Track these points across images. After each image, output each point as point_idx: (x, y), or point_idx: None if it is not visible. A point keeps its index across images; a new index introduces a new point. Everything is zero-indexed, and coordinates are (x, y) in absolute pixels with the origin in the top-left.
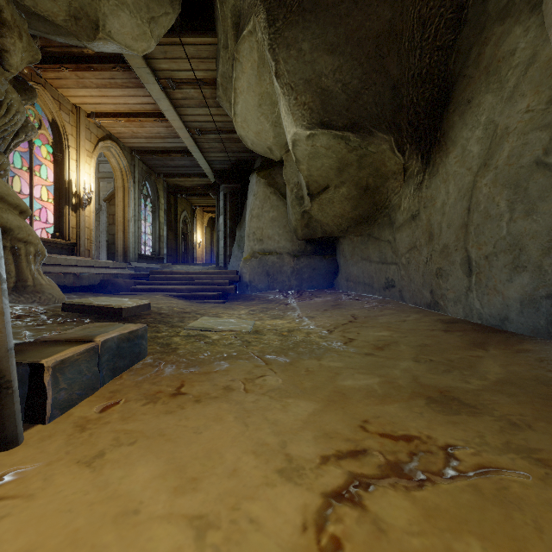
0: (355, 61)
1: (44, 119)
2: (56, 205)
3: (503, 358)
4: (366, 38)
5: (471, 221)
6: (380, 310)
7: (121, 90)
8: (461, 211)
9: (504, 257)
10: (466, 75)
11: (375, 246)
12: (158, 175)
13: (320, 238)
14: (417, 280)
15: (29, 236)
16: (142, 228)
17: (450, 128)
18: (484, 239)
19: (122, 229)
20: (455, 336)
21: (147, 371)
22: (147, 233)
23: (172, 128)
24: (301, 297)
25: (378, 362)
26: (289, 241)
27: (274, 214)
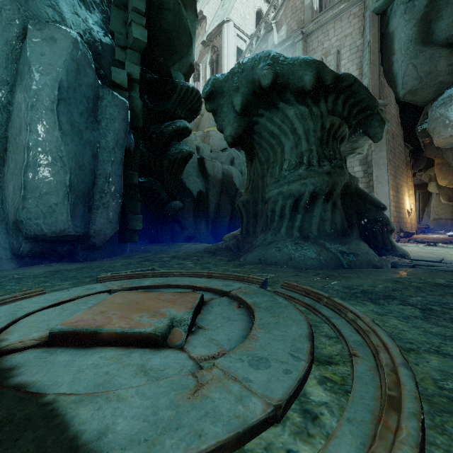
0: None
1: None
2: None
3: None
4: None
5: None
6: None
7: None
8: None
9: None
10: None
11: None
12: None
13: None
14: None
15: None
16: None
17: None
18: None
19: None
20: None
21: (421, 234)
22: None
23: None
24: (452, 232)
25: None
26: (449, 215)
27: (443, 206)
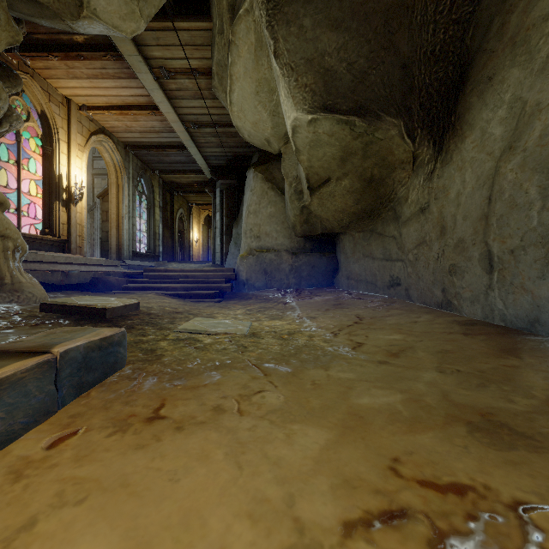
0: (362, 38)
1: (33, 111)
2: (45, 200)
3: (545, 369)
4: (373, 12)
5: (492, 211)
6: (386, 309)
7: (113, 81)
8: (479, 201)
9: (534, 251)
10: (486, 50)
11: (378, 242)
12: (153, 171)
13: (319, 234)
14: (427, 278)
15: (7, 230)
16: (137, 225)
17: (467, 110)
18: (509, 231)
19: (116, 226)
20: (479, 341)
21: (123, 385)
22: (142, 230)
23: (167, 122)
24: (300, 296)
25: (395, 373)
26: (287, 237)
27: (272, 210)
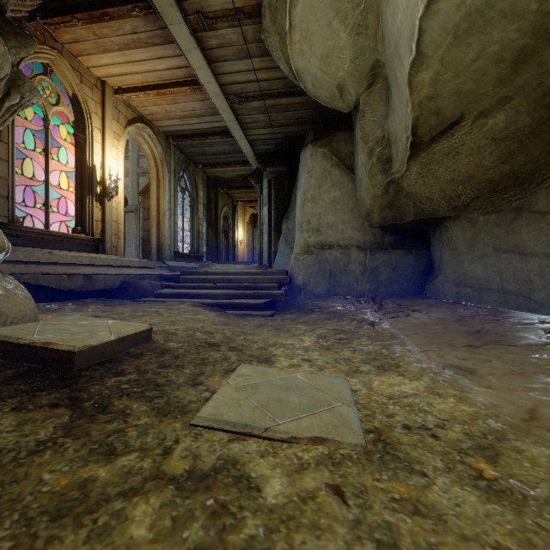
0: None
1: (64, 95)
2: (78, 195)
3: None
4: None
5: None
6: None
7: (146, 51)
8: None
9: None
10: None
11: (540, 226)
12: (196, 166)
13: (408, 223)
14: None
15: None
16: (181, 224)
17: None
18: None
19: (157, 224)
20: None
21: None
22: (185, 229)
23: (209, 102)
24: (385, 310)
25: None
26: (358, 229)
27: (337, 194)
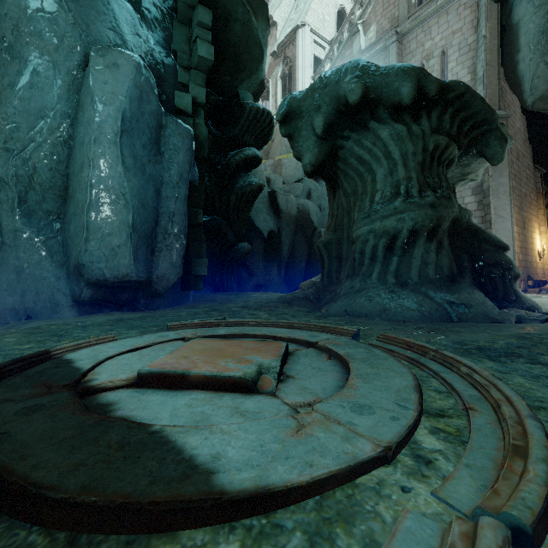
0: None
1: None
2: None
3: None
4: None
5: None
6: None
7: None
8: None
9: None
10: None
11: None
12: None
13: None
14: None
15: None
16: None
17: None
18: None
19: None
20: None
21: None
22: None
23: None
24: None
25: None
26: None
27: None
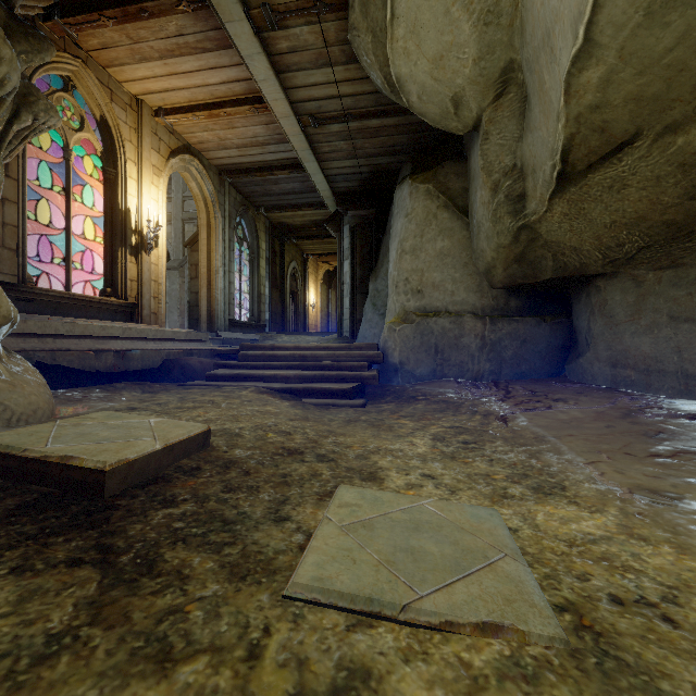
0: None
1: (90, 118)
2: (107, 247)
3: None
4: None
5: None
6: None
7: (195, 59)
8: None
9: None
10: None
11: None
12: (257, 209)
13: (544, 281)
14: None
15: None
16: (237, 284)
17: None
18: None
19: (207, 285)
20: None
21: None
22: (243, 291)
23: (275, 126)
24: (516, 399)
25: None
26: (474, 290)
27: (445, 244)
